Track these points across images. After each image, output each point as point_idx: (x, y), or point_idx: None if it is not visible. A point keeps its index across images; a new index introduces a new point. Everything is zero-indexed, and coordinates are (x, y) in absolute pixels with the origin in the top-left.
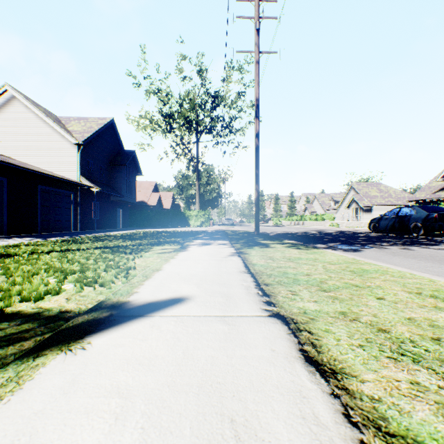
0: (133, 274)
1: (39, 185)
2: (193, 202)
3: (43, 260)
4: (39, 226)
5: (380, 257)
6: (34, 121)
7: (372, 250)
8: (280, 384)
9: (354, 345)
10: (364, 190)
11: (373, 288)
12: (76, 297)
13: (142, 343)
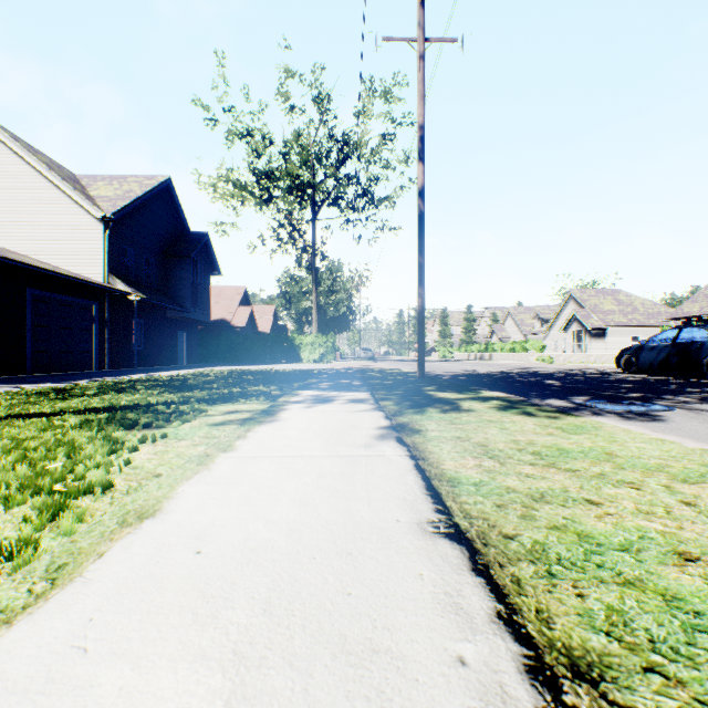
0: (66, 526)
1: (30, 288)
2: (307, 321)
3: None
4: (28, 362)
5: None
6: (28, 179)
7: (682, 414)
8: None
9: None
10: (592, 301)
11: None
12: None
13: None
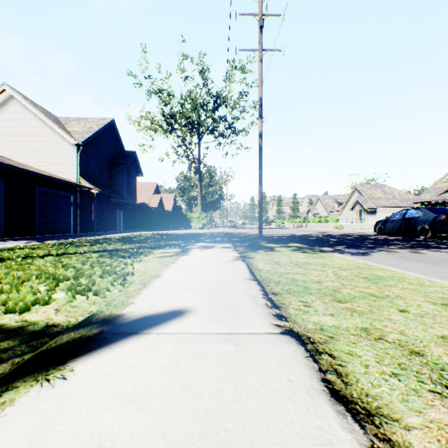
0: (130, 281)
1: (38, 186)
2: (194, 204)
3: (36, 265)
4: (37, 228)
5: (391, 262)
6: (33, 122)
7: (381, 253)
8: (304, 432)
9: (386, 373)
10: (368, 192)
11: (393, 299)
12: (66, 308)
13: (134, 370)
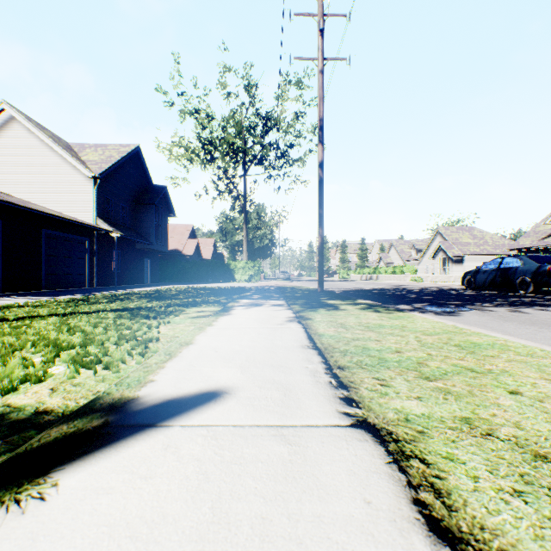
0: (154, 349)
1: (44, 229)
2: (239, 250)
3: (34, 328)
4: (43, 281)
5: (487, 323)
6: (38, 149)
7: (473, 313)
8: None
9: (505, 490)
10: (454, 236)
11: (498, 375)
12: (66, 387)
13: (144, 484)
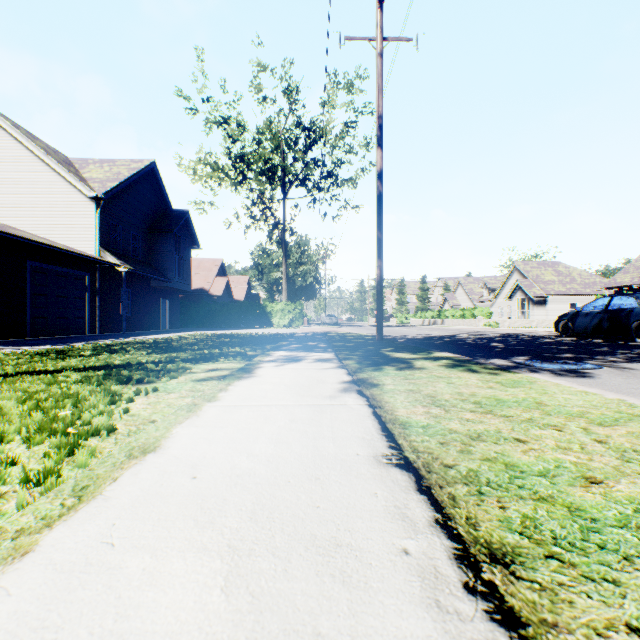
0: (81, 459)
1: (29, 261)
2: (278, 290)
3: None
4: (28, 326)
5: None
6: (27, 163)
7: (609, 372)
8: None
9: None
10: (534, 272)
11: None
12: None
13: None
